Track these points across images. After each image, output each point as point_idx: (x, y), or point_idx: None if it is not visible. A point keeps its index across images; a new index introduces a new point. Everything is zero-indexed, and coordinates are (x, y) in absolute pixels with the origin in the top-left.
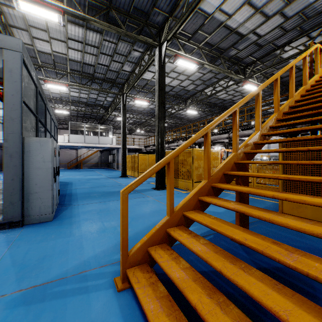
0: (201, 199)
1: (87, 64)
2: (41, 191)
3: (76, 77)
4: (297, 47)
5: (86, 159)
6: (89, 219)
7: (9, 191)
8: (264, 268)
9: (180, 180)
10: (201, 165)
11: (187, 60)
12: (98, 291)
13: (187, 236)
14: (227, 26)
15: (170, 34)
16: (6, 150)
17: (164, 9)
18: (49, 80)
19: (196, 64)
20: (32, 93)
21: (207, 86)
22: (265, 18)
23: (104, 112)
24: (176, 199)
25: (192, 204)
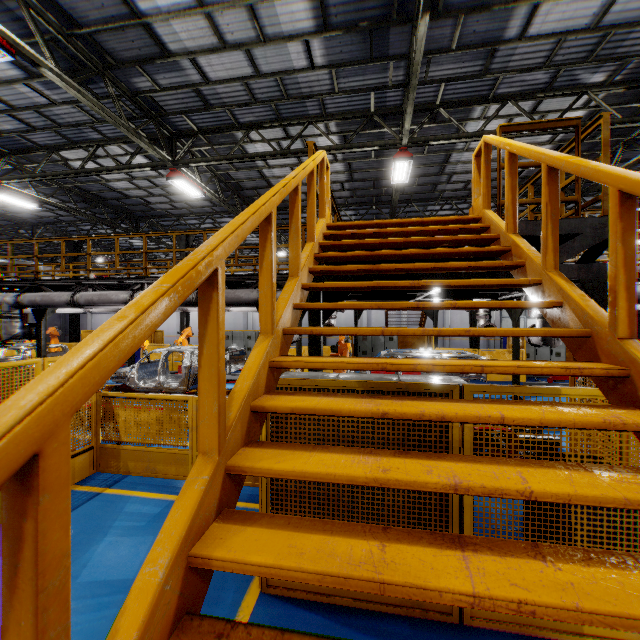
0: None
1: None
2: None
3: None
4: (269, 141)
5: None
6: None
7: None
8: None
9: None
10: None
11: None
12: None
13: None
14: None
15: None
16: None
17: None
18: None
19: (4, 47)
20: None
21: (68, 143)
22: (219, 42)
23: None
24: None
25: None
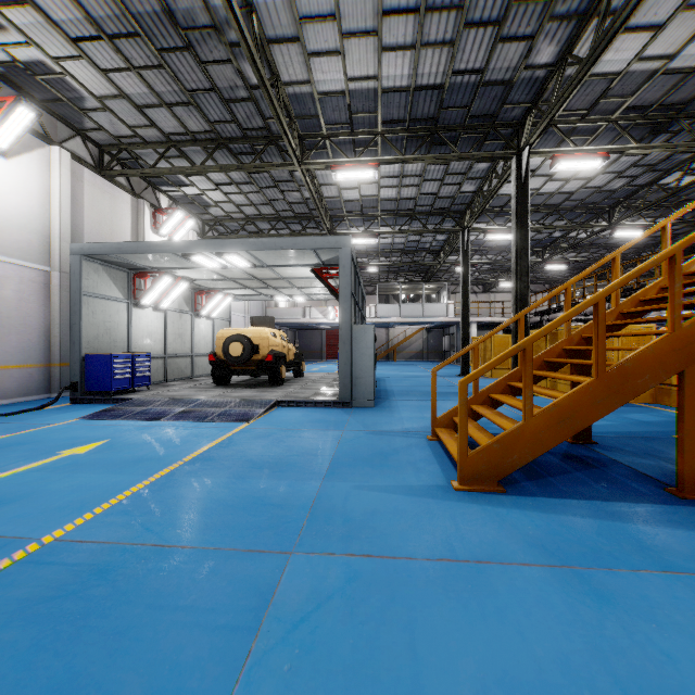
0: (509, 384)
1: (405, 198)
2: (365, 377)
3: (389, 218)
4: None
5: (403, 344)
6: (408, 410)
7: (342, 374)
8: (571, 454)
9: (560, 383)
10: None
11: (579, 158)
12: (415, 438)
13: (483, 409)
14: (672, 71)
15: (534, 136)
16: (340, 338)
17: (521, 100)
18: (355, 233)
19: (602, 159)
20: (353, 277)
21: (663, 173)
22: None
23: (432, 260)
24: None
25: (500, 388)
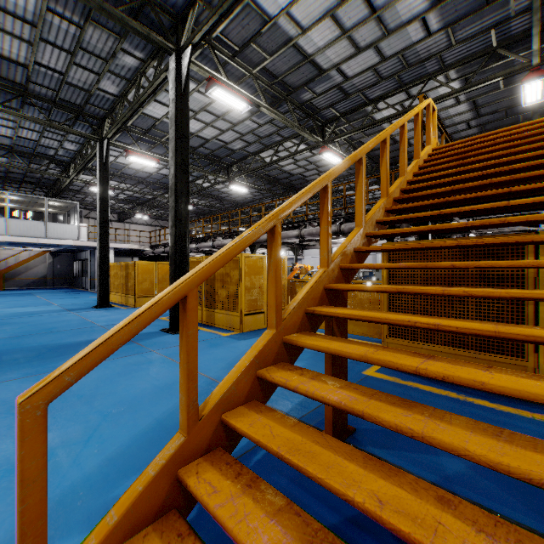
0: (263, 377)
1: (8, 58)
2: None
3: None
4: (393, 106)
5: (16, 269)
6: None
7: None
8: None
9: (219, 312)
10: (256, 284)
11: (232, 91)
12: None
13: (231, 490)
14: (299, 48)
15: (199, 33)
16: None
17: None
18: None
19: (248, 103)
20: None
21: (264, 147)
22: (355, 50)
23: (59, 173)
24: (210, 352)
25: (244, 390)
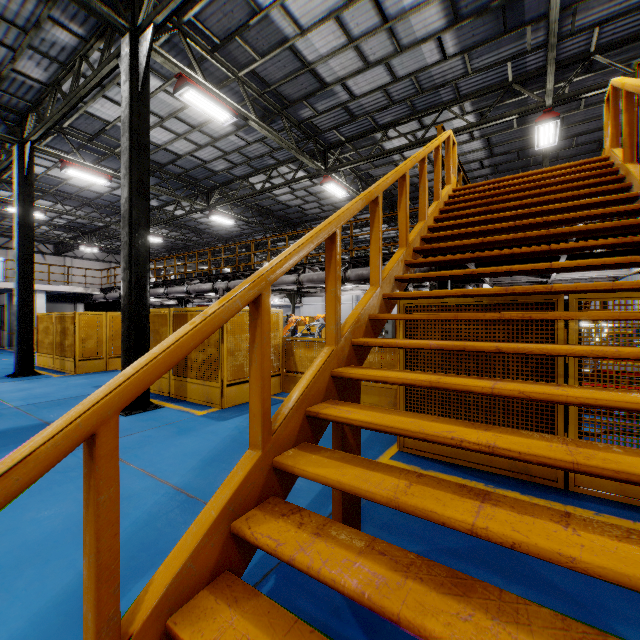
0: (241, 535)
1: None
2: None
3: None
4: (405, 135)
5: None
6: None
7: None
8: None
9: (192, 382)
10: (242, 345)
11: (211, 96)
12: None
13: None
14: (297, 52)
15: (164, 12)
16: None
17: None
18: None
19: (232, 114)
20: None
21: (254, 171)
22: (364, 64)
23: None
24: (176, 442)
25: (209, 561)
